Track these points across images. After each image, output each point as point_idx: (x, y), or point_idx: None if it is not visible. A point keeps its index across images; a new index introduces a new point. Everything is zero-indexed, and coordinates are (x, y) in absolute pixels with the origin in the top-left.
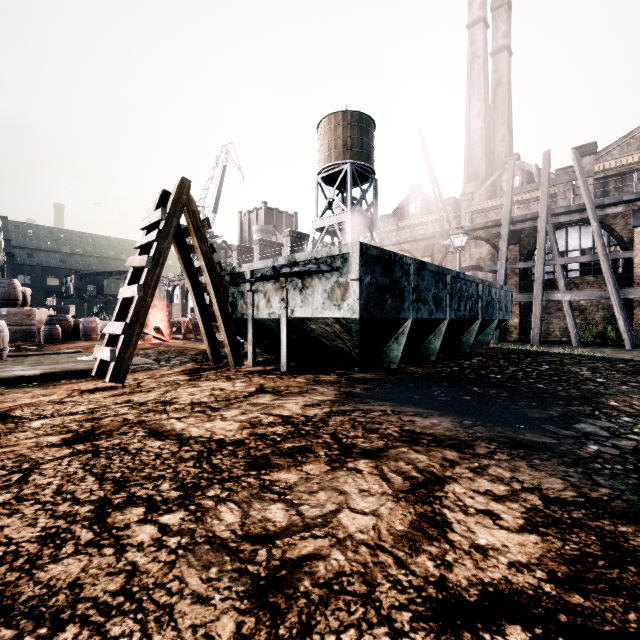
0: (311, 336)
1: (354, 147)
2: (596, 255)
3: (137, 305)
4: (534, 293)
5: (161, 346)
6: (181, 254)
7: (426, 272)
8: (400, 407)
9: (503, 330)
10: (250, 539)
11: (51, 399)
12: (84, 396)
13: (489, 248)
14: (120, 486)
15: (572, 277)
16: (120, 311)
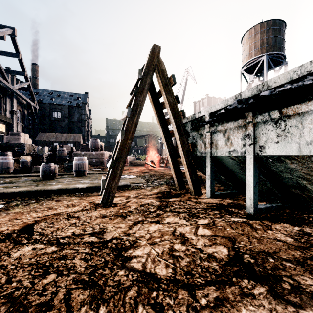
0: (283, 176)
1: (269, 43)
2: None
3: (120, 146)
4: None
5: (152, 171)
6: (156, 109)
7: None
8: None
9: None
10: None
11: (71, 211)
12: (88, 212)
13: None
14: None
15: None
16: (116, 151)
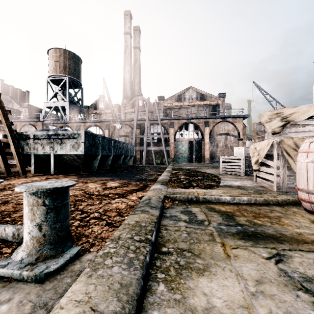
0: (63, 161)
1: (70, 69)
2: (160, 135)
3: None
4: (144, 147)
5: None
6: None
7: (105, 140)
8: (98, 177)
9: (135, 160)
10: (74, 189)
11: None
12: None
13: (130, 129)
14: None
15: (155, 142)
16: None
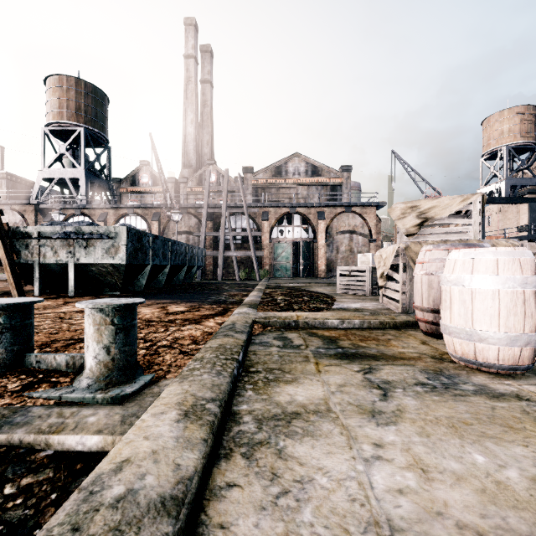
0: (89, 274)
1: (88, 114)
2: (247, 233)
3: None
4: (219, 251)
5: None
6: None
7: (158, 240)
8: (150, 299)
9: (204, 273)
10: None
11: None
12: None
13: (196, 221)
14: (60, 318)
15: (238, 243)
16: None
